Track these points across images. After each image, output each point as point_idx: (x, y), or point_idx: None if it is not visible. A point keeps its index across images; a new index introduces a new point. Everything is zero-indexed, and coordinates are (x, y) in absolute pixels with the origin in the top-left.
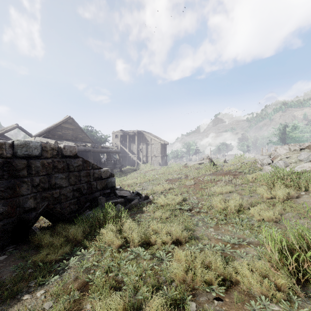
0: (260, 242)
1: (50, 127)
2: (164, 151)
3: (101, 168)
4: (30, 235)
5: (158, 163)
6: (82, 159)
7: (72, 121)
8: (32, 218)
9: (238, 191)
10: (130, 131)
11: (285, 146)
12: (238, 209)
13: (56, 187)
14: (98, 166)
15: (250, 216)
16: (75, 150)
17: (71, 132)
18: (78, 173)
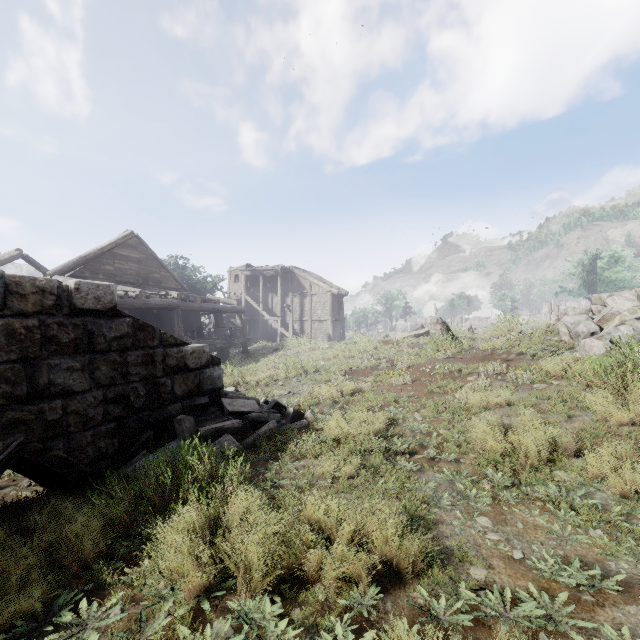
0: None
1: (87, 254)
2: (340, 311)
3: (185, 343)
4: None
5: (326, 334)
6: (132, 319)
7: (137, 243)
8: None
9: (528, 401)
10: (266, 267)
11: (624, 291)
12: (549, 456)
13: (53, 393)
14: (178, 340)
15: (587, 479)
16: (110, 297)
17: (136, 266)
18: (120, 355)
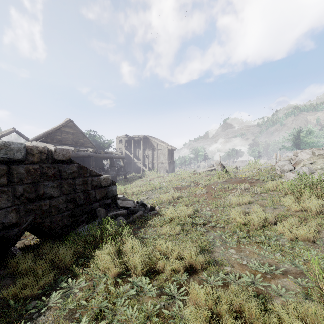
0: (311, 279)
1: (48, 130)
2: (172, 157)
3: (100, 175)
4: (8, 257)
5: (165, 169)
6: (77, 164)
7: (72, 125)
8: (13, 235)
9: (258, 201)
10: (135, 136)
11: (307, 150)
12: (263, 224)
13: (45, 197)
14: (97, 173)
15: (278, 234)
16: (68, 154)
17: (72, 136)
18: (73, 180)
